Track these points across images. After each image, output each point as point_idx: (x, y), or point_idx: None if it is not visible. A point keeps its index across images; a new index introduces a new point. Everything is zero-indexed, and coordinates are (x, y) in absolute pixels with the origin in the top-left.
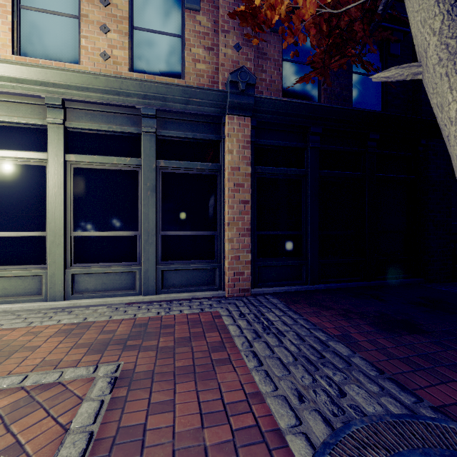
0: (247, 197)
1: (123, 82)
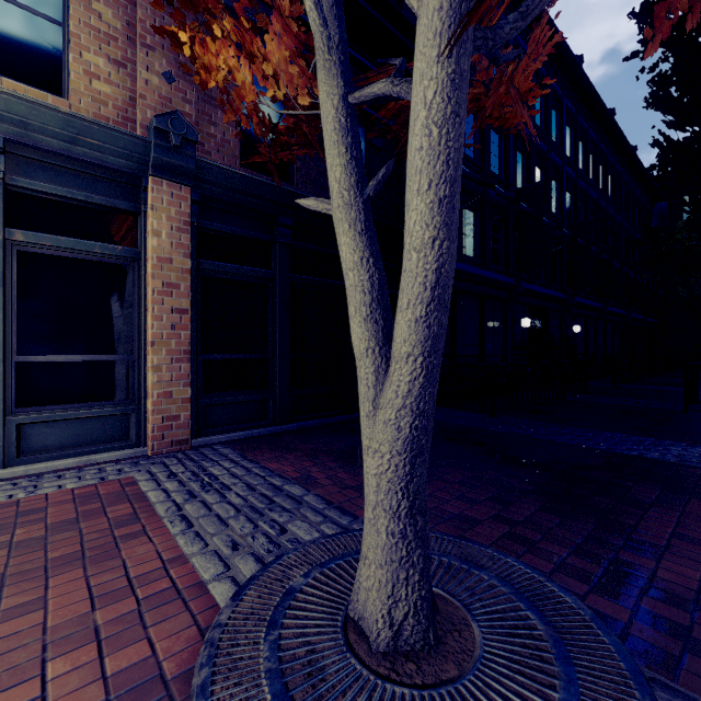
0: (185, 304)
1: None
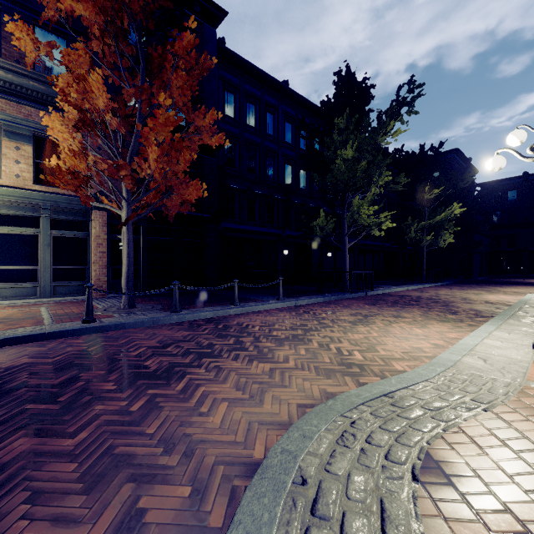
0: (105, 250)
1: (32, 194)
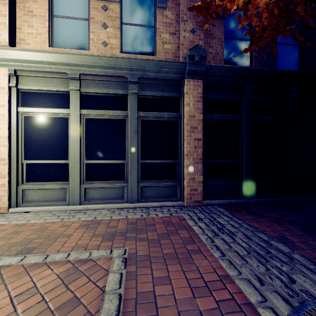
0: (200, 136)
1: (117, 60)
